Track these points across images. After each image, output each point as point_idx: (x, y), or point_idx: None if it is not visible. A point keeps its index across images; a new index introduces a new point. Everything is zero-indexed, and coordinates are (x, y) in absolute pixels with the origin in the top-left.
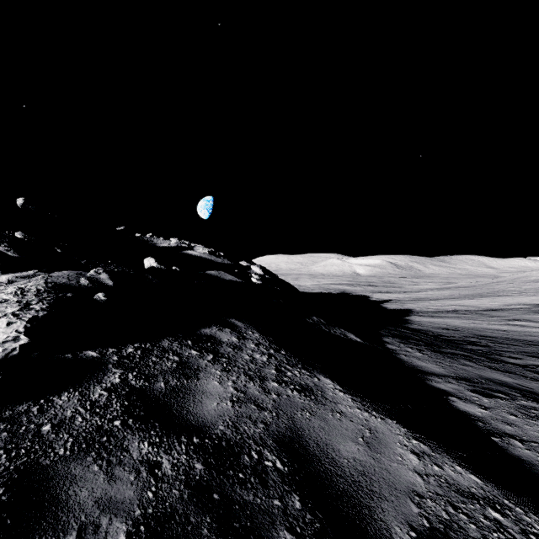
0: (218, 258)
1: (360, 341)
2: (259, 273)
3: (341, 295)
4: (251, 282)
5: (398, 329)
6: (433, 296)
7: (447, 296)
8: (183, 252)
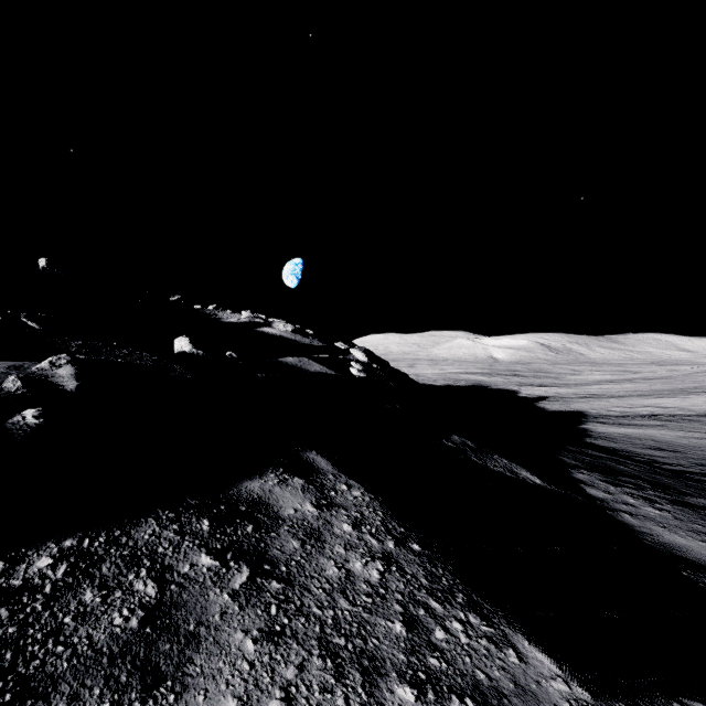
0: (305, 337)
1: (542, 484)
2: (362, 360)
3: (476, 388)
4: (349, 375)
5: (585, 451)
6: (611, 392)
7: (633, 391)
8: (256, 329)
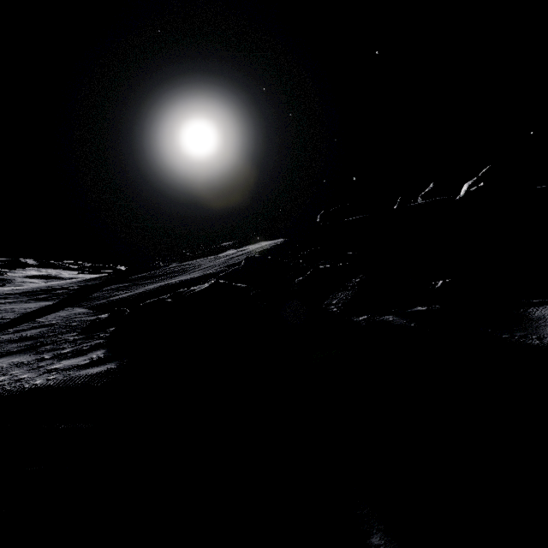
0: None
1: None
2: None
3: None
4: None
5: None
6: None
7: None
8: None
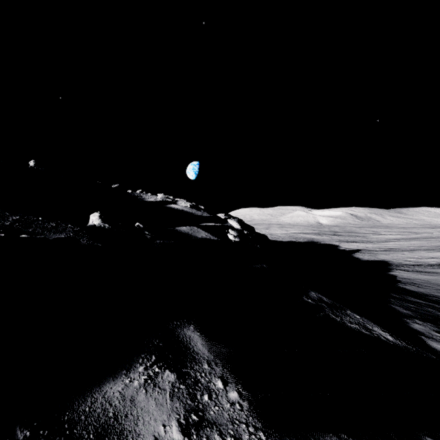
0: (198, 211)
1: (394, 340)
2: (237, 227)
3: (310, 244)
4: (227, 239)
5: (406, 297)
6: (403, 247)
7: (419, 246)
8: (166, 206)
